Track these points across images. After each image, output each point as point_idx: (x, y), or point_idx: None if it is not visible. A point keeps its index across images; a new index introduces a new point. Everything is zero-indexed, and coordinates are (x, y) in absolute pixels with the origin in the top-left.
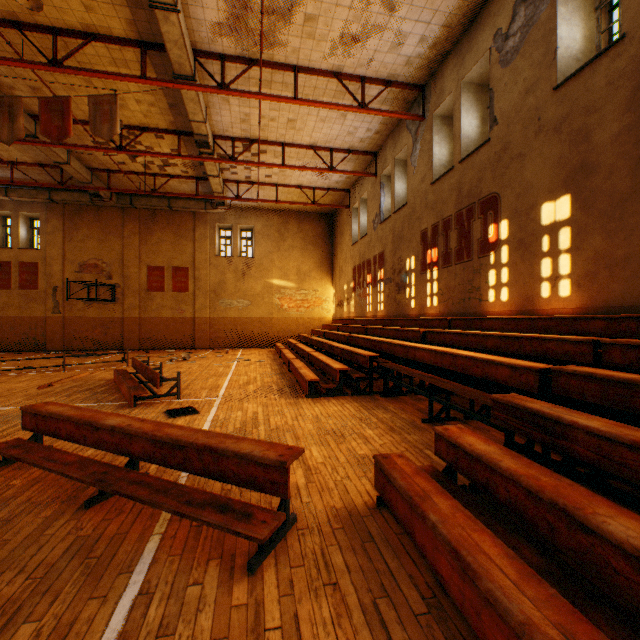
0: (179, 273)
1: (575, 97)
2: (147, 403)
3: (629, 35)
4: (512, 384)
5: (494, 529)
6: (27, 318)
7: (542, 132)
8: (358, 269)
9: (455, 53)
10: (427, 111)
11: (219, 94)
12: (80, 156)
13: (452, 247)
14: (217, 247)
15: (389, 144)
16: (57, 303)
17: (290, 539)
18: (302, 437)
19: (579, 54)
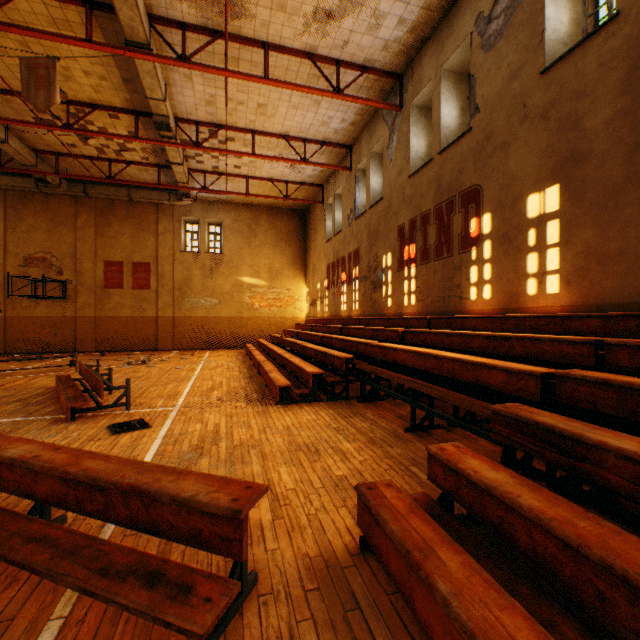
0: (140, 269)
1: (564, 81)
2: (89, 416)
3: (624, 12)
4: (508, 390)
5: (517, 591)
6: None
7: (528, 119)
8: (332, 267)
9: (434, 39)
10: (404, 101)
11: (179, 67)
12: (21, 135)
13: (431, 243)
14: (183, 242)
15: (364, 136)
16: None
17: (247, 613)
18: (270, 455)
19: (566, 38)
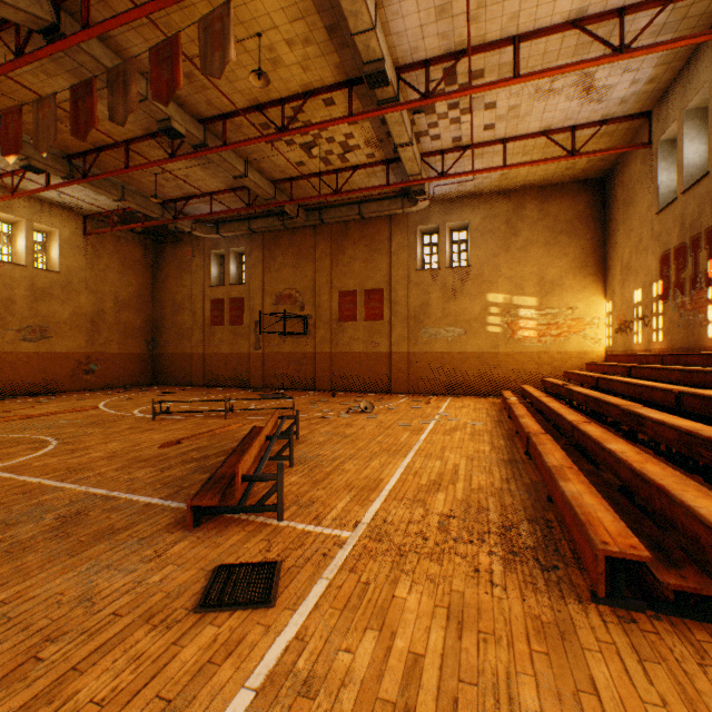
0: (372, 297)
1: None
2: (224, 519)
3: None
4: None
5: None
6: (235, 354)
7: None
8: (676, 255)
9: None
10: None
11: None
12: (259, 167)
13: None
14: (418, 258)
15: None
16: (257, 338)
17: None
18: None
19: None
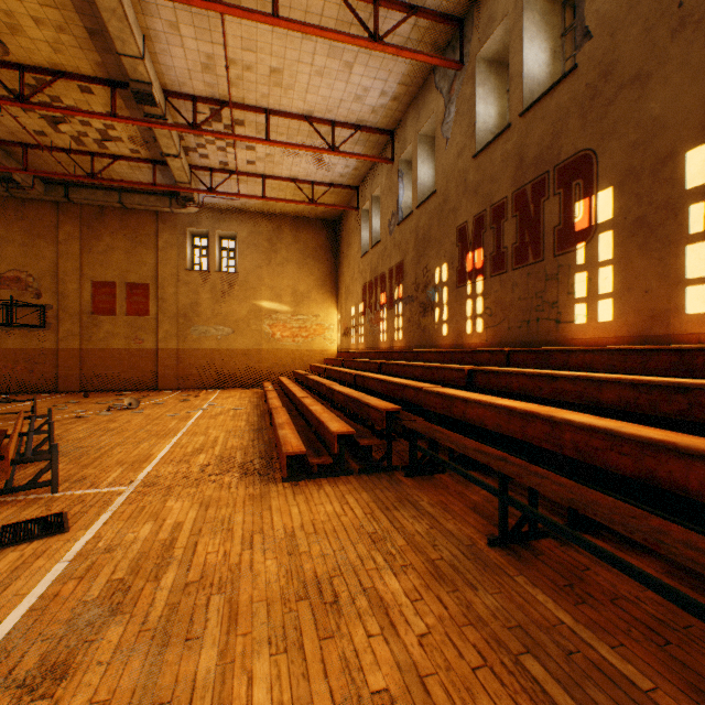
0: (136, 291)
1: None
2: None
3: None
4: None
5: None
6: None
7: (688, 24)
8: (369, 287)
9: None
10: (467, 54)
11: None
12: None
13: (508, 244)
14: (188, 259)
15: (410, 116)
16: None
17: None
18: (245, 613)
19: None
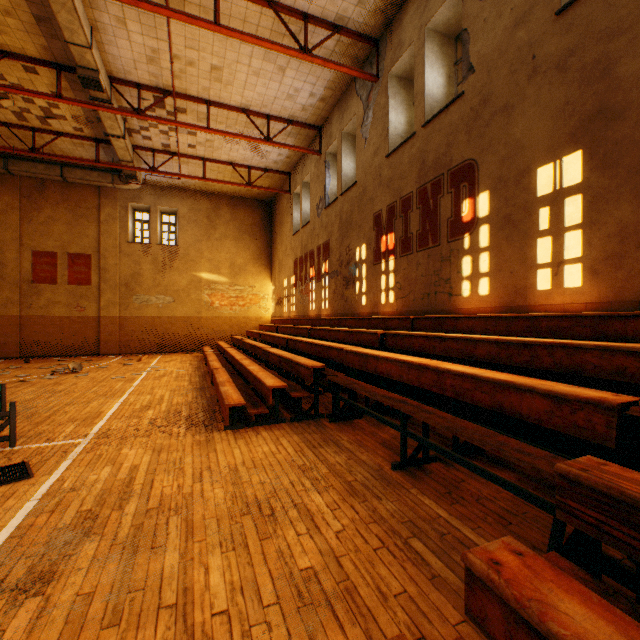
0: (78, 261)
1: (590, 19)
2: None
3: None
4: (555, 426)
5: None
6: None
7: (539, 73)
8: (300, 262)
9: None
10: (382, 70)
11: None
12: None
13: (413, 231)
14: (130, 232)
15: (335, 115)
16: None
17: None
18: (199, 527)
19: None
